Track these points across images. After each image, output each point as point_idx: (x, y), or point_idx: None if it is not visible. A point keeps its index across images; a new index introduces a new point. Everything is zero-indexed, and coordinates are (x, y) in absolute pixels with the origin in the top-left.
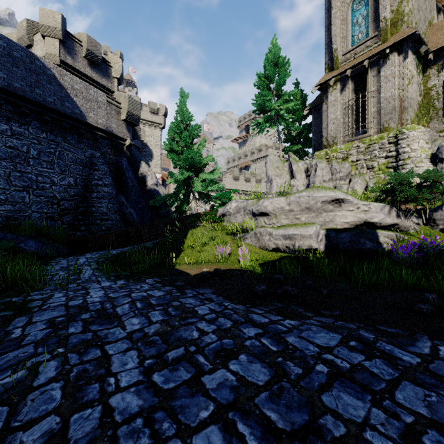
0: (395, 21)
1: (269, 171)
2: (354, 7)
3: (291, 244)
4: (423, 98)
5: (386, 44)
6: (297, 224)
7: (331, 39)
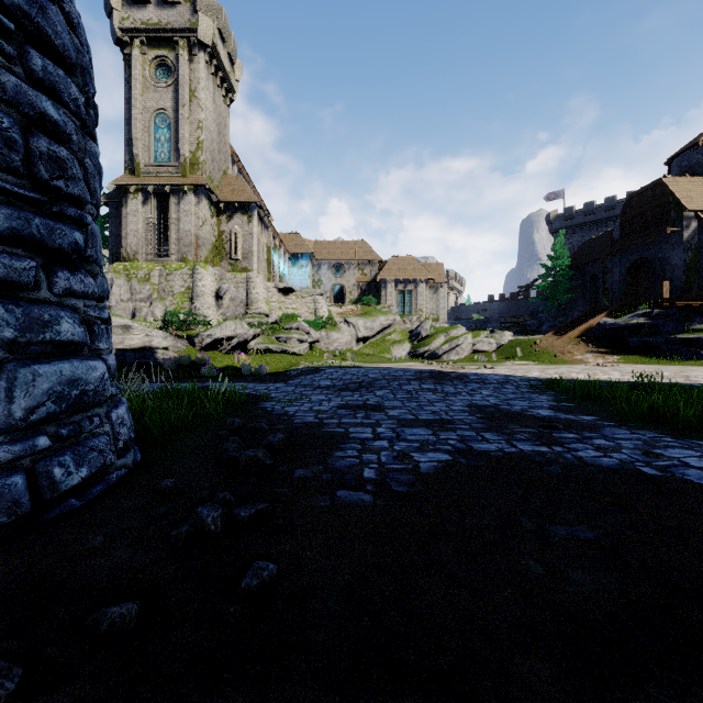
0: (193, 162)
1: None
2: (158, 122)
3: None
4: (218, 239)
5: (185, 180)
6: None
7: (132, 138)
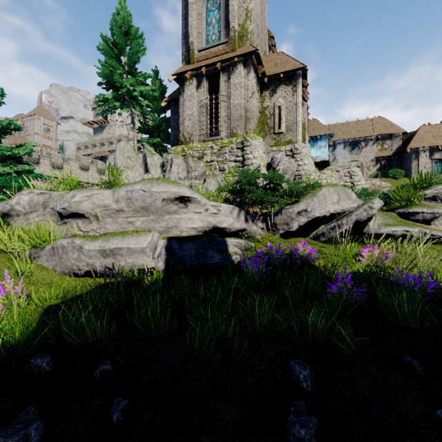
0: (241, 35)
1: (118, 160)
2: (209, 6)
3: (115, 264)
4: (261, 115)
5: (234, 53)
6: (126, 232)
7: (188, 30)
